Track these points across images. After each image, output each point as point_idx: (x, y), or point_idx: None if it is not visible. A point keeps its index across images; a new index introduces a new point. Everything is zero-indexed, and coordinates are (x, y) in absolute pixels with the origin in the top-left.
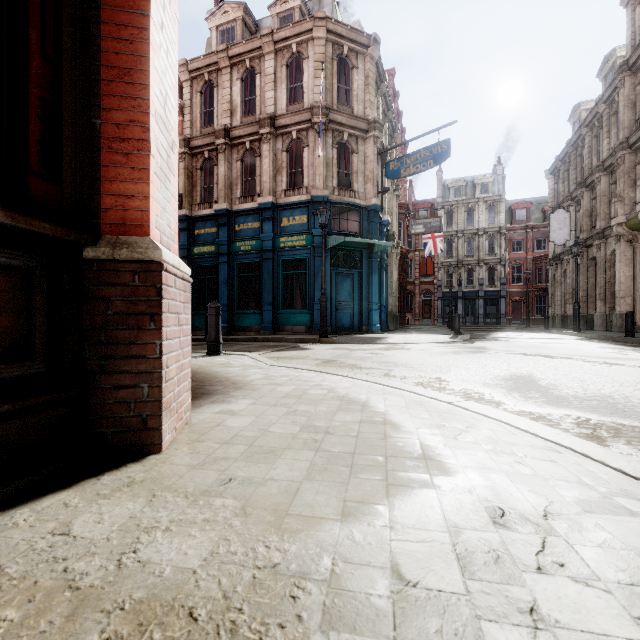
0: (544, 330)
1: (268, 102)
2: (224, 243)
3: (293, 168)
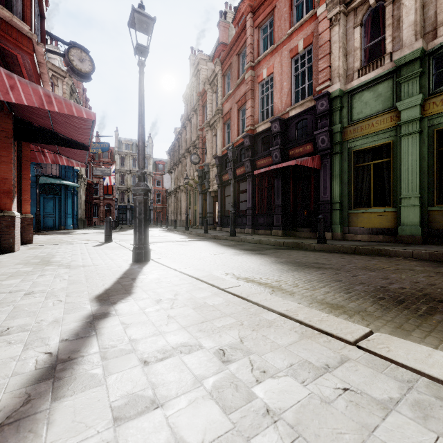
0: (159, 227)
1: None
2: None
3: None
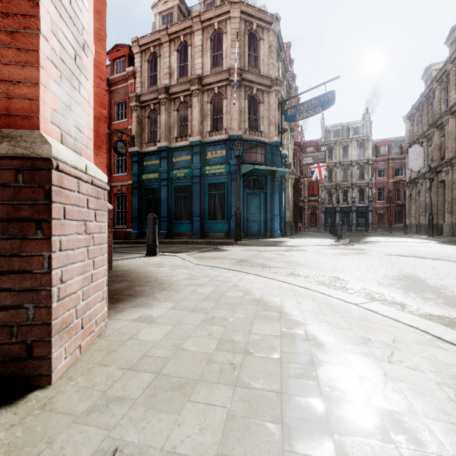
0: (404, 235)
1: (197, 66)
2: (165, 171)
3: (215, 115)
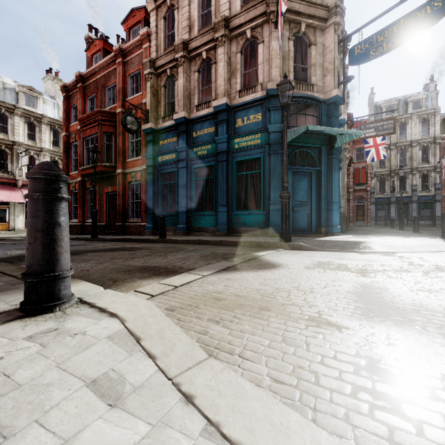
0: None
1: (223, 8)
2: (183, 149)
3: (247, 69)
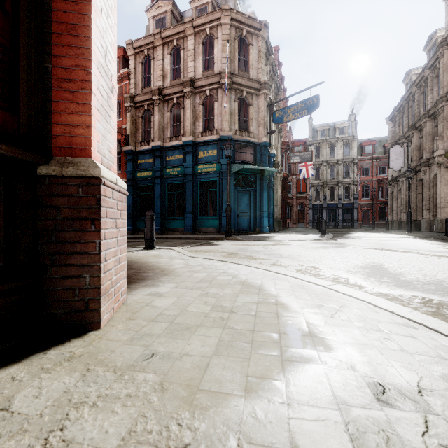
0: (385, 231)
1: (189, 69)
2: (158, 169)
3: (207, 116)
